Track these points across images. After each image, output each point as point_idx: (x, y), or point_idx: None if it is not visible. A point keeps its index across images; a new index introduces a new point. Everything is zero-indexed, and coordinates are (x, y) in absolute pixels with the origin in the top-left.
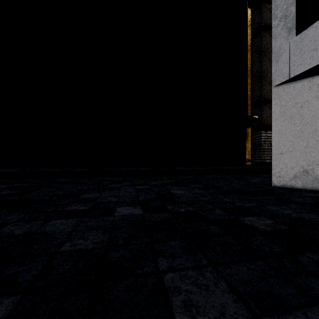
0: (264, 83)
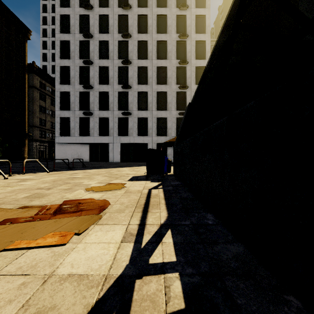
0: (34, 117)
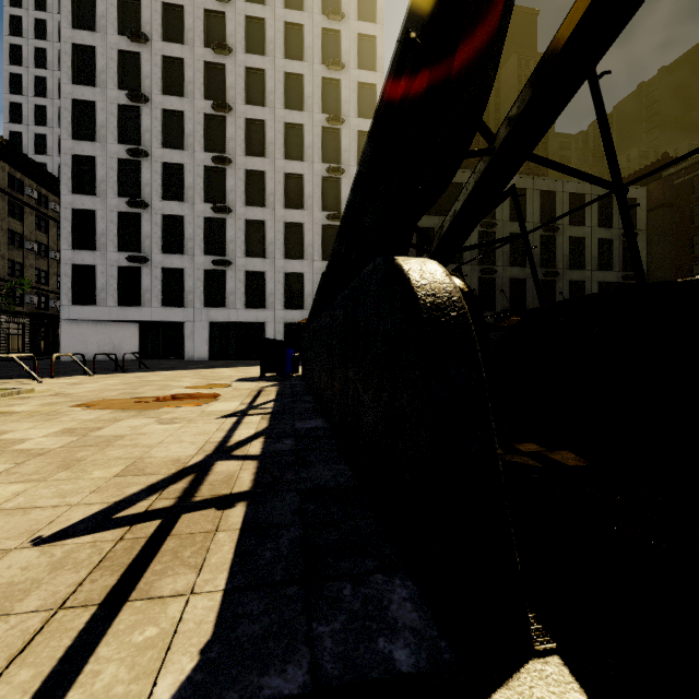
0: None
